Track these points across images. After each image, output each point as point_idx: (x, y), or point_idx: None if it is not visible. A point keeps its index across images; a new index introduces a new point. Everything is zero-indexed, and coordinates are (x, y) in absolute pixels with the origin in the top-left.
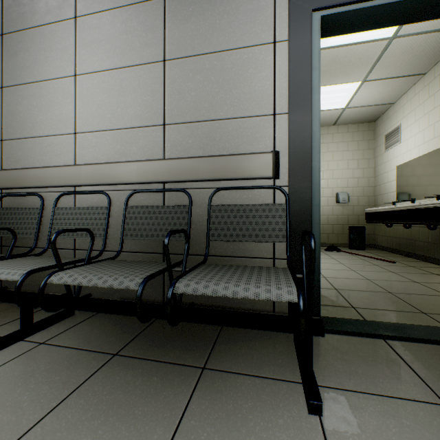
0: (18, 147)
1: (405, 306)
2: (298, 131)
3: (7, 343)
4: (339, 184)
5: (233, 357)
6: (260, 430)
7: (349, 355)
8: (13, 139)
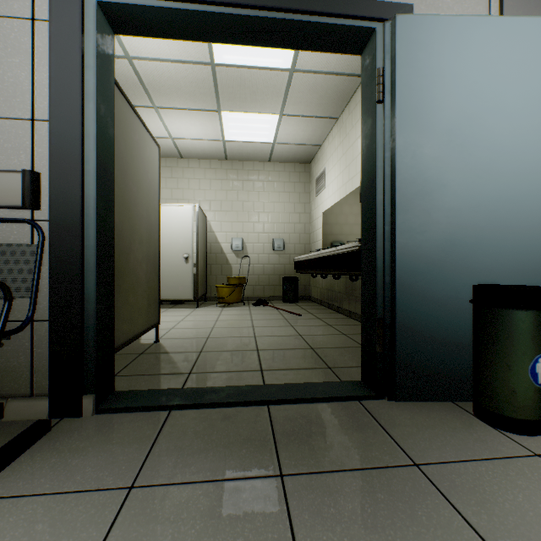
0: None
1: (251, 365)
2: (64, 147)
3: None
4: (276, 229)
5: None
6: None
7: (92, 441)
8: None
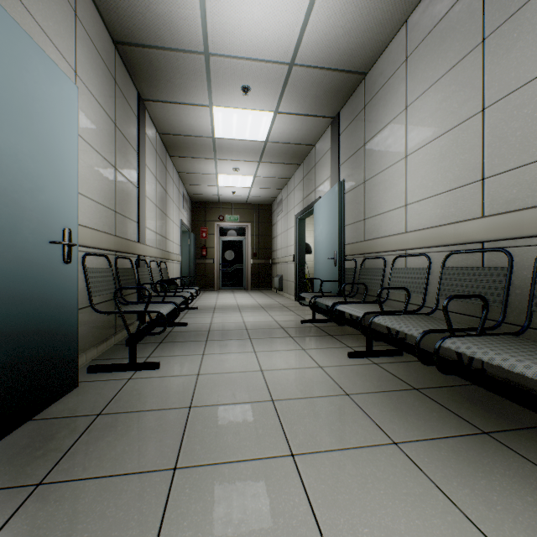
0: (372, 223)
1: None
2: None
3: (358, 355)
4: None
5: (533, 446)
6: (496, 484)
7: None
8: (369, 217)
